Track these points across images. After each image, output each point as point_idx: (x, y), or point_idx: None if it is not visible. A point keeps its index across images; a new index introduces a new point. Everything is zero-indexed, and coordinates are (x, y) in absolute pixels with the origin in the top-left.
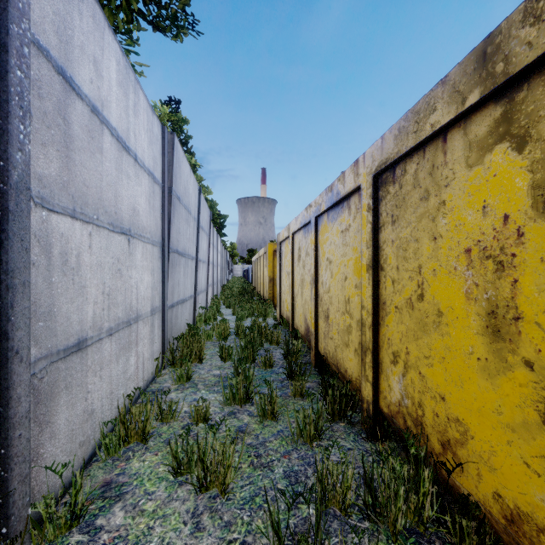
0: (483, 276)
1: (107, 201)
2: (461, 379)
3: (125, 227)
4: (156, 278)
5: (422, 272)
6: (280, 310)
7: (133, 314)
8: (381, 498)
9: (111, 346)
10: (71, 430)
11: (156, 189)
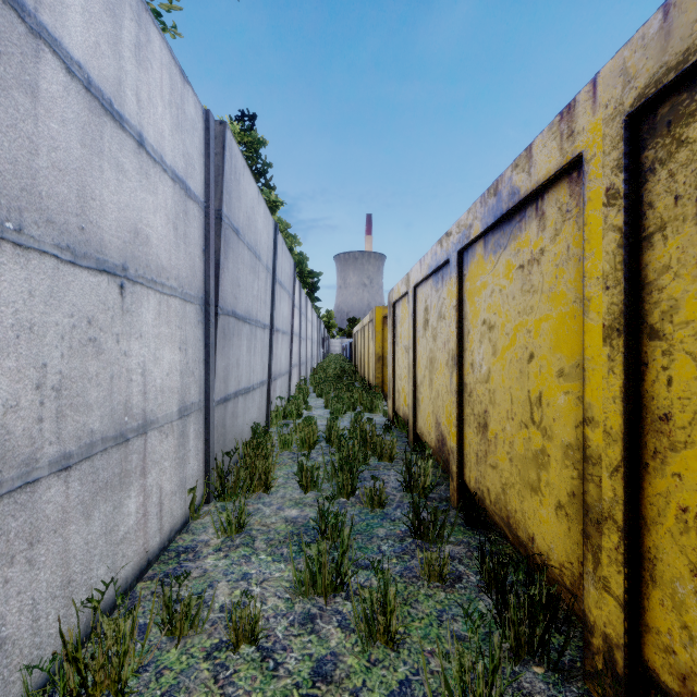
0: None
1: (54, 200)
2: None
3: (111, 261)
4: (191, 356)
5: None
6: (394, 403)
7: (133, 421)
8: None
9: (68, 489)
10: None
11: (191, 209)
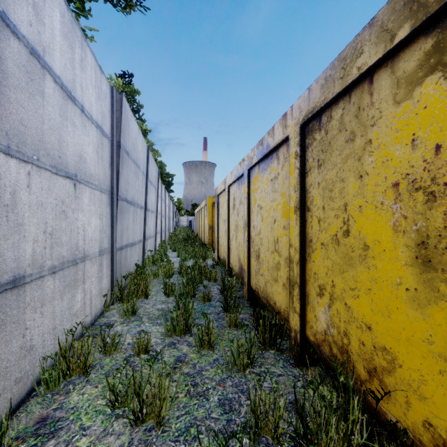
0: (412, 208)
1: (50, 144)
2: (389, 309)
3: (71, 172)
4: (104, 222)
5: (348, 210)
6: (218, 252)
7: (79, 254)
8: (312, 426)
9: (55, 283)
10: (5, 367)
11: (104, 142)
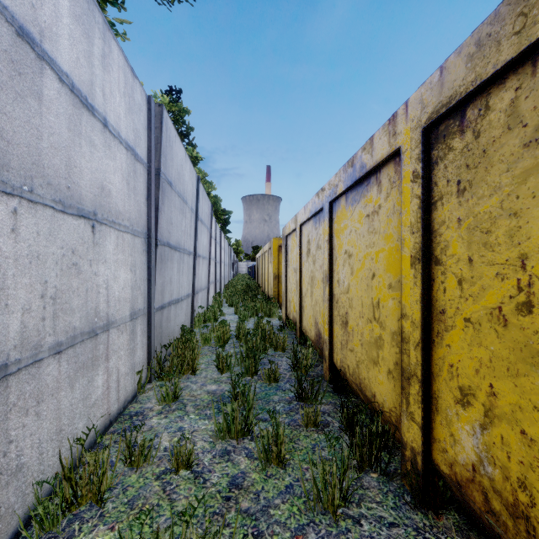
0: None
1: (52, 169)
2: None
3: (86, 209)
4: (138, 276)
5: (530, 266)
6: (286, 310)
7: (100, 321)
8: None
9: (60, 367)
10: None
11: (138, 168)
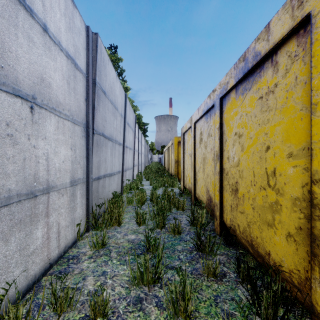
0: None
1: None
2: None
3: (24, 91)
4: (78, 154)
5: None
6: (183, 182)
7: (40, 185)
8: None
9: None
10: None
11: (78, 75)
